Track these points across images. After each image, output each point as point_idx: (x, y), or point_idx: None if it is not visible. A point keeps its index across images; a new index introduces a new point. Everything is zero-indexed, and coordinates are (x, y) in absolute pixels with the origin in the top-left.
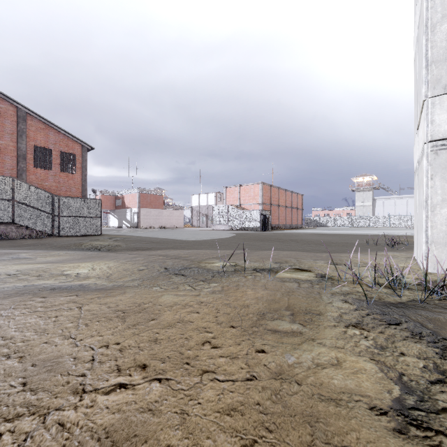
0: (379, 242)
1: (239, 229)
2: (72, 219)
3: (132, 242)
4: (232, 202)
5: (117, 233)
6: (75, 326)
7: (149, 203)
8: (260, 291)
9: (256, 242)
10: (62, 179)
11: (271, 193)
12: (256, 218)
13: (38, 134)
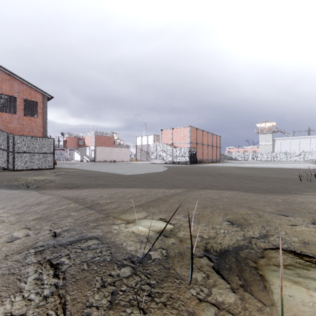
0: (303, 176)
1: (171, 163)
2: (26, 155)
3: (70, 177)
4: (166, 142)
5: (70, 167)
6: None
7: (103, 143)
8: None
9: (188, 177)
10: (25, 122)
11: (197, 135)
12: (185, 154)
13: (4, 84)
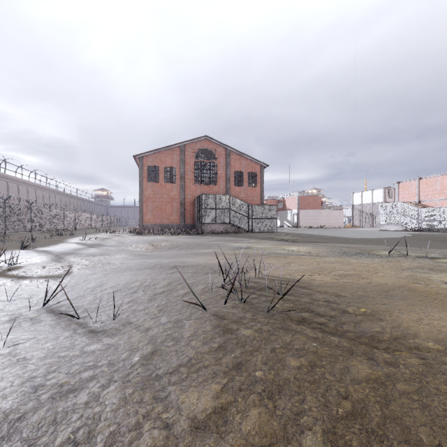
0: None
1: (416, 230)
2: (259, 220)
3: (306, 237)
4: (406, 199)
5: (287, 231)
6: (316, 263)
7: (307, 204)
8: (414, 263)
9: (435, 243)
10: (249, 192)
11: None
12: (444, 217)
13: (236, 163)
